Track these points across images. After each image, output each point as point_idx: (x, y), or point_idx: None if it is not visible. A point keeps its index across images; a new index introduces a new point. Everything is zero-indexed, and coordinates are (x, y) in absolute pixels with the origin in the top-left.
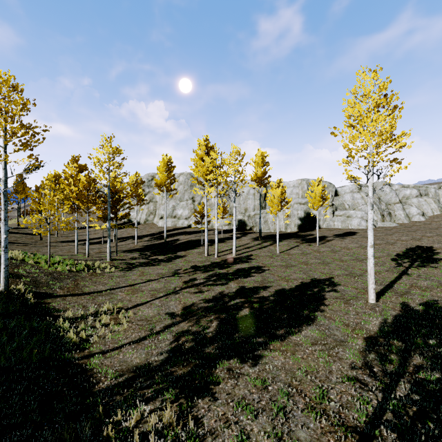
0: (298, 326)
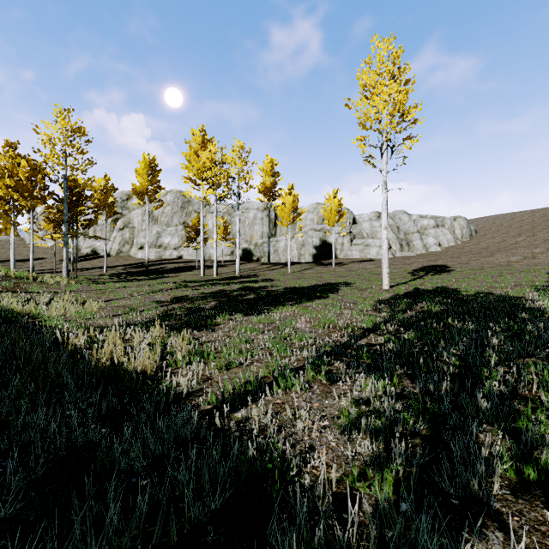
0: (310, 300)
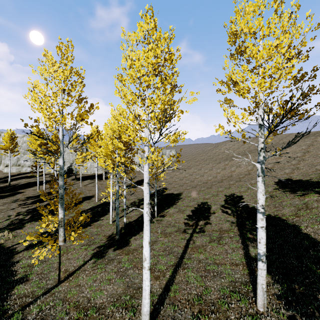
0: None
